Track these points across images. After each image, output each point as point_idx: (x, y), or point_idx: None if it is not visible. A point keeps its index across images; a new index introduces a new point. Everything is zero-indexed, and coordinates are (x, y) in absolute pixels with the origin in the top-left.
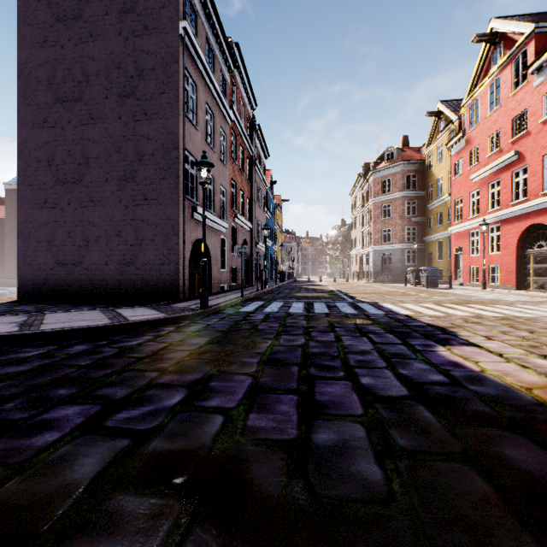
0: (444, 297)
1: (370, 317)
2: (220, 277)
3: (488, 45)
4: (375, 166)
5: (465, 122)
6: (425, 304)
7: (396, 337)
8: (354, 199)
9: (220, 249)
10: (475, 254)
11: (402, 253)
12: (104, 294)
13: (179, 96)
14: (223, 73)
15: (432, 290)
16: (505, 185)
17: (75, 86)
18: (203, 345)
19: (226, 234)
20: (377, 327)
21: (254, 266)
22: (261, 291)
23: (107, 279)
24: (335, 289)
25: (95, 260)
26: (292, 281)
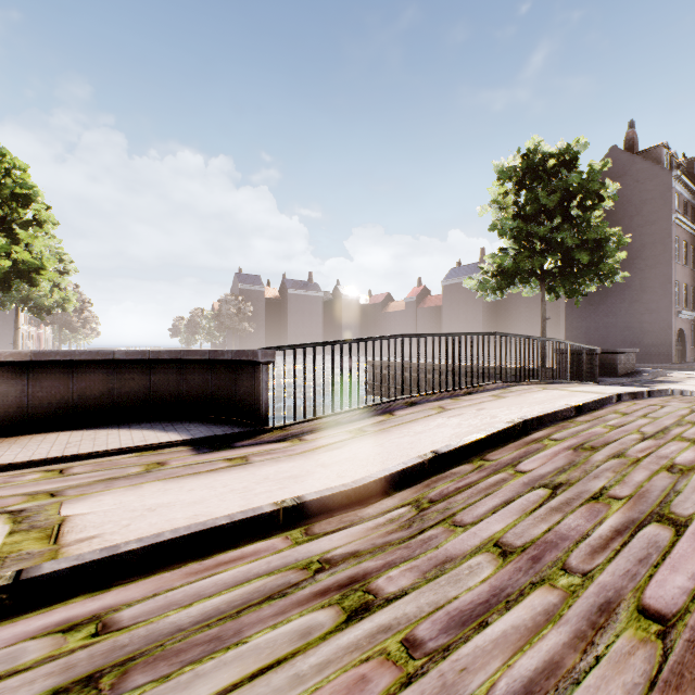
0: None
1: None
2: (689, 352)
3: None
4: None
5: None
6: None
7: None
8: None
9: (689, 332)
10: None
11: None
12: None
13: (671, 254)
14: (691, 205)
15: None
16: None
17: None
18: None
19: (693, 320)
20: None
21: None
22: None
23: None
24: None
25: (613, 342)
26: None
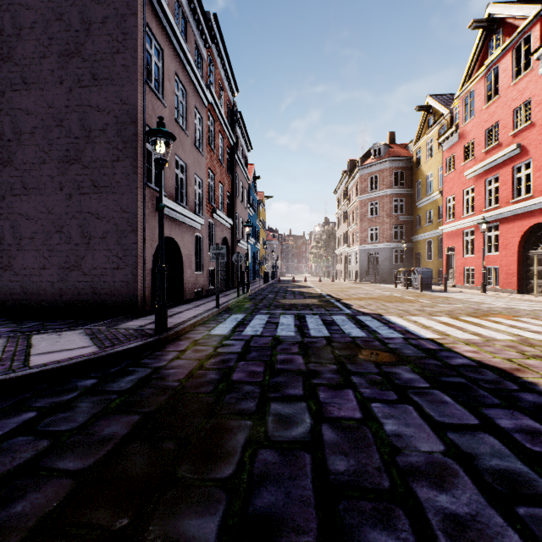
0: (449, 304)
1: (388, 346)
2: (194, 281)
3: (485, 33)
4: (361, 162)
5: (457, 116)
6: (439, 318)
7: (458, 402)
8: (339, 197)
9: (194, 249)
10: (470, 254)
11: (390, 252)
12: (41, 306)
13: (137, 57)
14: (198, 47)
15: (427, 293)
16: (505, 181)
17: (3, 41)
18: (118, 447)
19: (202, 231)
20: (412, 373)
21: (235, 266)
22: (243, 297)
23: (45, 287)
24: (324, 292)
25: (29, 262)
26: (276, 281)
